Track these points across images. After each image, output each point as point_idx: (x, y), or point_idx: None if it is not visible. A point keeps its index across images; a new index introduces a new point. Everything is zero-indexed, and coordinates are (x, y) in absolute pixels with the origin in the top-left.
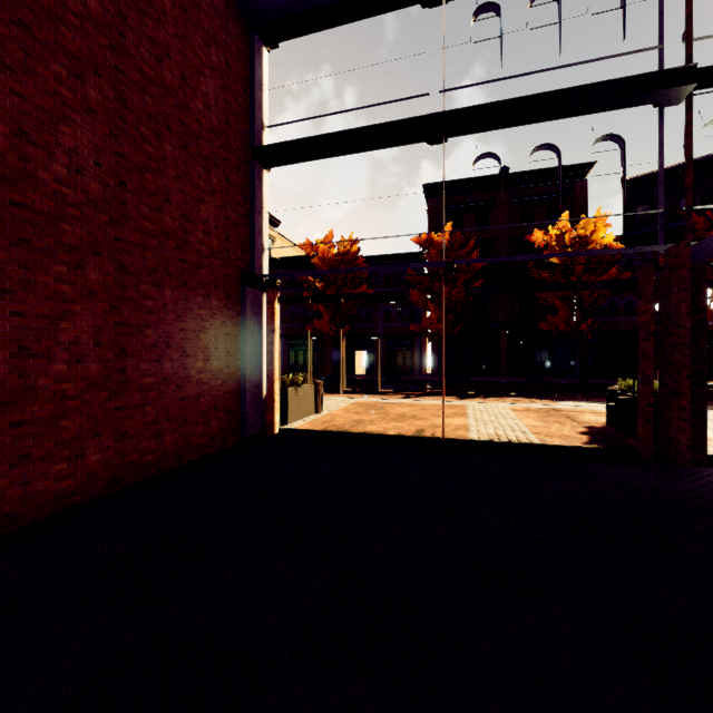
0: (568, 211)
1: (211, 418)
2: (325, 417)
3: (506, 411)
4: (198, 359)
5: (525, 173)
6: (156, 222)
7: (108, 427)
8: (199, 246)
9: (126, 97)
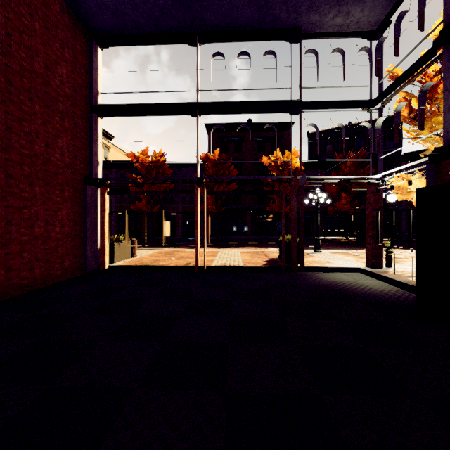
0: (282, 146)
1: (64, 260)
2: (138, 259)
3: (237, 253)
4: (56, 226)
5: (260, 123)
6: (30, 149)
7: (0, 264)
8: (57, 162)
9: (11, 80)
